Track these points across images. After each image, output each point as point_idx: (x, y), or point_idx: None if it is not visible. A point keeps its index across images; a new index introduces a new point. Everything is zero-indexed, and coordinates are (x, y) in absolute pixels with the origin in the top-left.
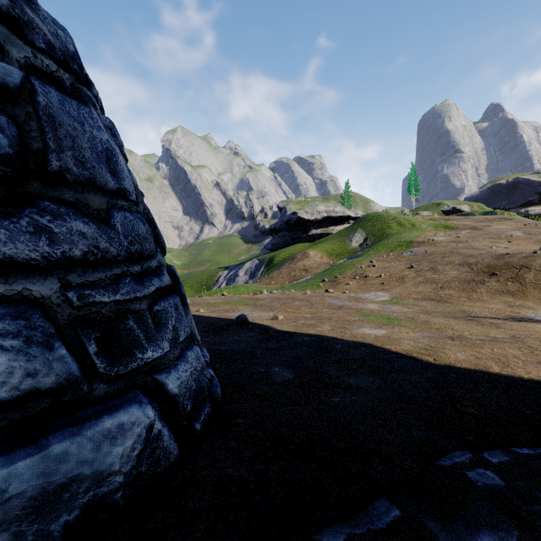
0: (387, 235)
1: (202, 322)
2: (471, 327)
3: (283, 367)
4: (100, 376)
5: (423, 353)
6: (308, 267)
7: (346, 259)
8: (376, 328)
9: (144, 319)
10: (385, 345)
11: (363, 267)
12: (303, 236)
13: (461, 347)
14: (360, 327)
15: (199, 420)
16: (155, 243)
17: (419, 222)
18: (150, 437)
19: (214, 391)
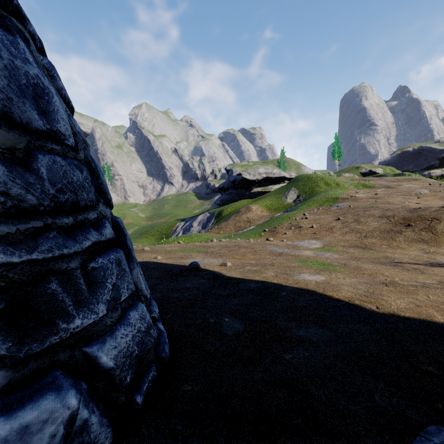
0: (316, 192)
1: (158, 269)
2: (398, 273)
3: (233, 317)
4: (0, 360)
5: (365, 301)
6: (251, 219)
7: (282, 212)
8: (315, 274)
9: (73, 279)
10: (327, 291)
11: (298, 219)
12: (246, 193)
13: (397, 293)
14: (300, 273)
15: (142, 390)
16: (97, 193)
17: (343, 182)
18: (70, 432)
19: (161, 350)
